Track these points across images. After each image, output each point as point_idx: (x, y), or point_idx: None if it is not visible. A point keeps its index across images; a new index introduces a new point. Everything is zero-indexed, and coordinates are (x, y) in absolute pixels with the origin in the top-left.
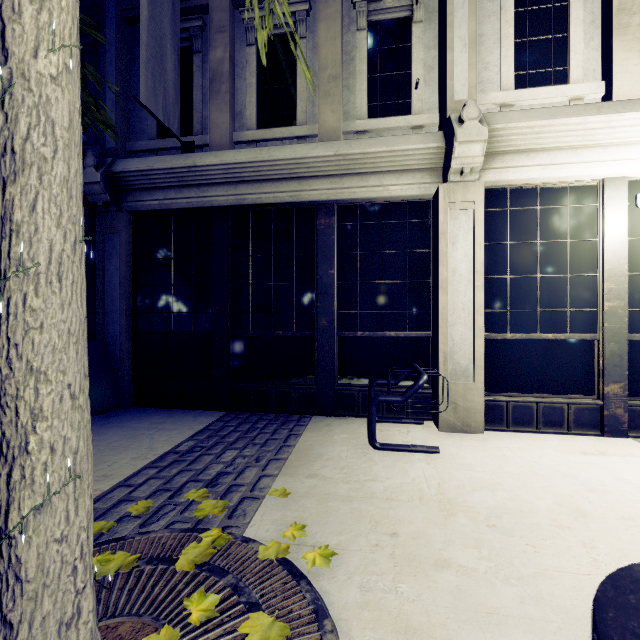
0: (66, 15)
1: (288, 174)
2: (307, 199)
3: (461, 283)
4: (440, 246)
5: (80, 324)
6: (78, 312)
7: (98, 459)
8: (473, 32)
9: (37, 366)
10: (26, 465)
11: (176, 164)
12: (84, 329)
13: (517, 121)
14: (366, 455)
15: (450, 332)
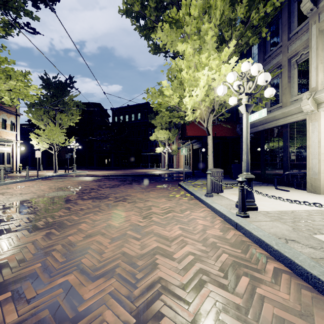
0: (211, 138)
1: (273, 120)
2: (278, 125)
3: (315, 145)
4: (307, 135)
5: (212, 159)
6: (211, 158)
7: (230, 182)
8: (317, 64)
9: (209, 161)
10: (209, 167)
11: (251, 123)
12: (212, 159)
13: (322, 93)
14: (270, 189)
15: (312, 161)
